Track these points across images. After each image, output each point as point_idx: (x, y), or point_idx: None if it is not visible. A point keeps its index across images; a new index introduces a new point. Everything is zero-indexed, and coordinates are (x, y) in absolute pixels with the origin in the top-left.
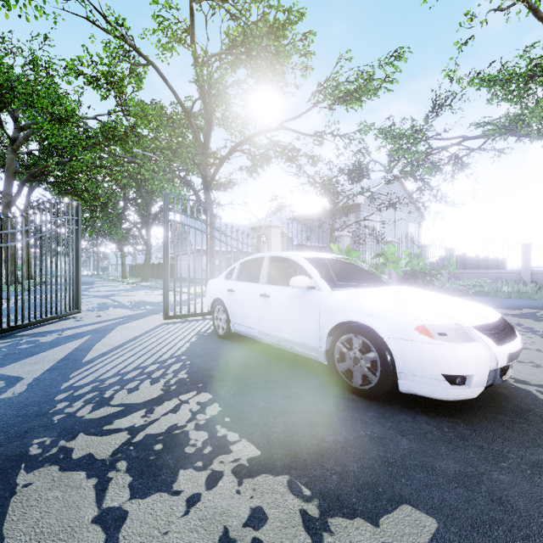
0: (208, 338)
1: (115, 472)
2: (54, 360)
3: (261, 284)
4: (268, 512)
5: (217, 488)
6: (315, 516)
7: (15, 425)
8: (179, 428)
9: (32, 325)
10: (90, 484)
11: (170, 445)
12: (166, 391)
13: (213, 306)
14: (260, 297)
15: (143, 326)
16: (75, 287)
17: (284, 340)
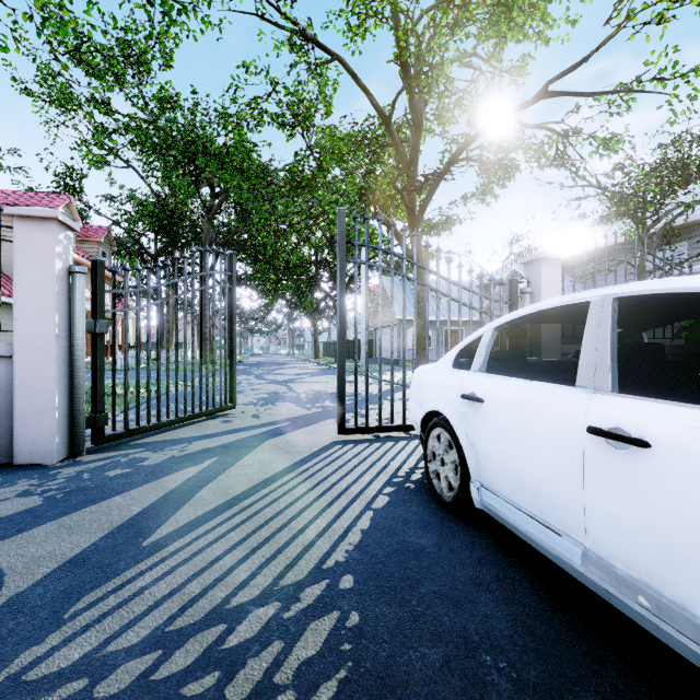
0: (413, 503)
1: None
2: (110, 524)
3: (589, 391)
4: None
5: None
6: None
7: None
8: None
9: (162, 427)
10: None
11: None
12: None
13: (424, 426)
14: (592, 437)
15: (303, 444)
16: (229, 371)
17: None
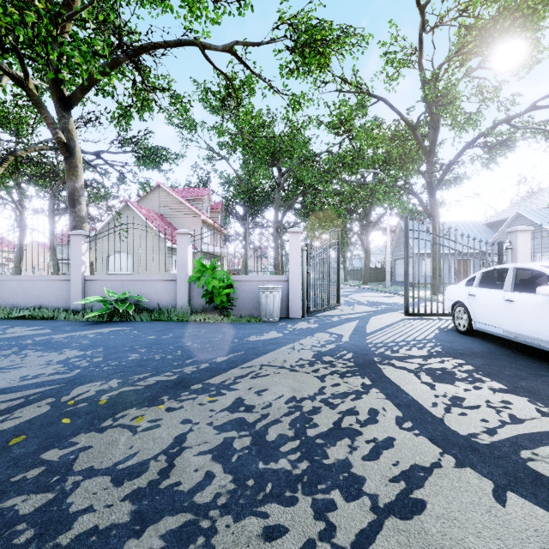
0: (449, 333)
1: (421, 374)
2: (350, 330)
3: (505, 291)
4: (513, 403)
5: (480, 390)
6: (545, 411)
7: (359, 351)
8: (447, 369)
9: (321, 310)
10: (411, 374)
11: (445, 373)
12: (430, 354)
13: (453, 307)
14: (504, 301)
15: (389, 318)
16: (337, 288)
17: (530, 338)
